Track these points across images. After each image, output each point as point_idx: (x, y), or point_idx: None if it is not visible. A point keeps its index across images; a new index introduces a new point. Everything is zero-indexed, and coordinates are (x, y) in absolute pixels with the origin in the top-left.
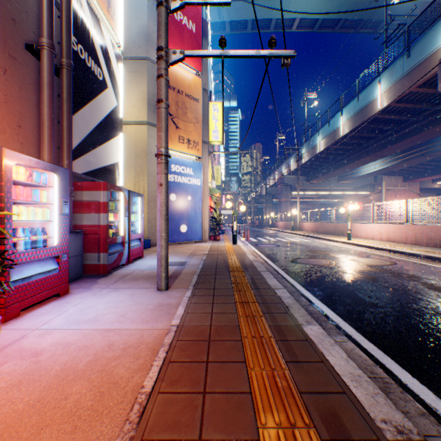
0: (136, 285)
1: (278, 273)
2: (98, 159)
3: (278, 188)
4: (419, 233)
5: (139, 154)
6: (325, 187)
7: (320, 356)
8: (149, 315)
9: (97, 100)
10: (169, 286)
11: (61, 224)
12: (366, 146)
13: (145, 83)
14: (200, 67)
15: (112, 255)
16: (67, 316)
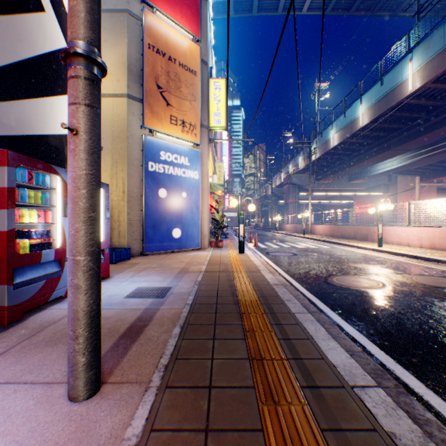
0: (35, 369)
1: (319, 311)
2: (20, 120)
3: (285, 188)
4: None
5: (117, 136)
6: (336, 187)
7: None
8: None
9: (16, 21)
10: (106, 373)
11: None
12: (387, 139)
13: (124, 44)
14: (198, 31)
15: (26, 287)
16: None
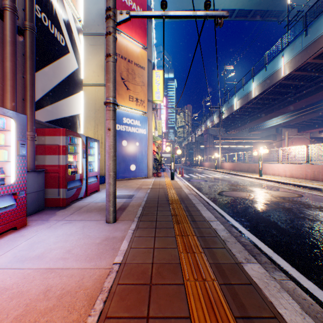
0: (89, 217)
1: (209, 205)
2: (61, 110)
3: (204, 137)
4: (317, 171)
5: (98, 109)
6: (239, 136)
7: (271, 309)
8: (94, 251)
9: (60, 62)
10: (117, 218)
11: (18, 164)
12: (271, 105)
13: (102, 54)
14: (146, 42)
15: (71, 190)
16: (15, 252)
